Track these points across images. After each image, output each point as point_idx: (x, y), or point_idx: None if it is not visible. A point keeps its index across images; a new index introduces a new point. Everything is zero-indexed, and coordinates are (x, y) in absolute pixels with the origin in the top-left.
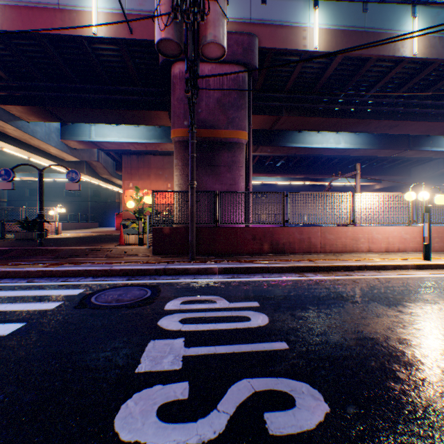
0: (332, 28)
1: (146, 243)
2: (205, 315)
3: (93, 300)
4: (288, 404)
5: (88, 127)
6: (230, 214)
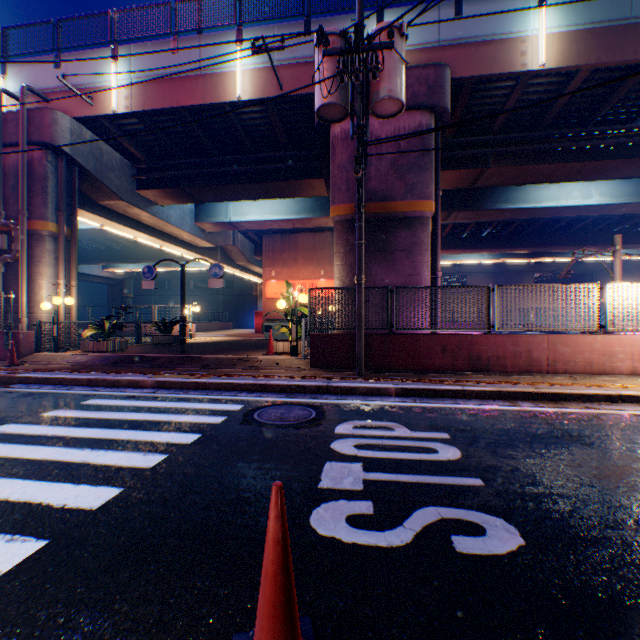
0: (571, 29)
1: (298, 353)
2: (382, 442)
3: (256, 417)
4: (477, 532)
5: (224, 205)
6: (409, 317)
